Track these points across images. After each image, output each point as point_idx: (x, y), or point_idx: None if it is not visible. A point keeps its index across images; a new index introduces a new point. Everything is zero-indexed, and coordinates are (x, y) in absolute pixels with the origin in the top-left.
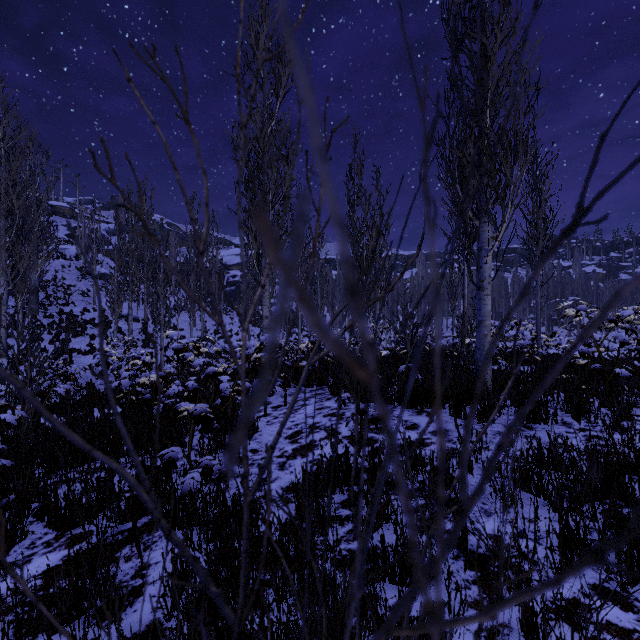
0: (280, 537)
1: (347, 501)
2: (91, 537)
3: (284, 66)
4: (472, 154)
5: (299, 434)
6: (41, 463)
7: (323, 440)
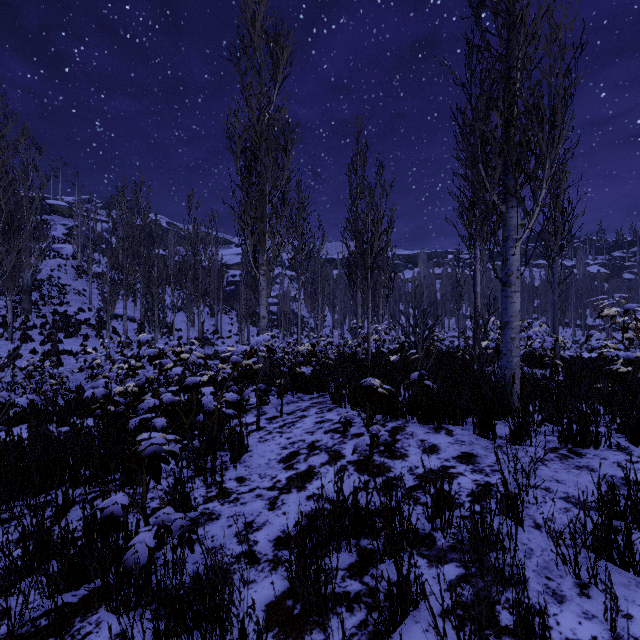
0: (263, 632)
1: (356, 565)
2: None
3: (282, 50)
4: (499, 126)
5: (295, 456)
6: None
7: (324, 466)
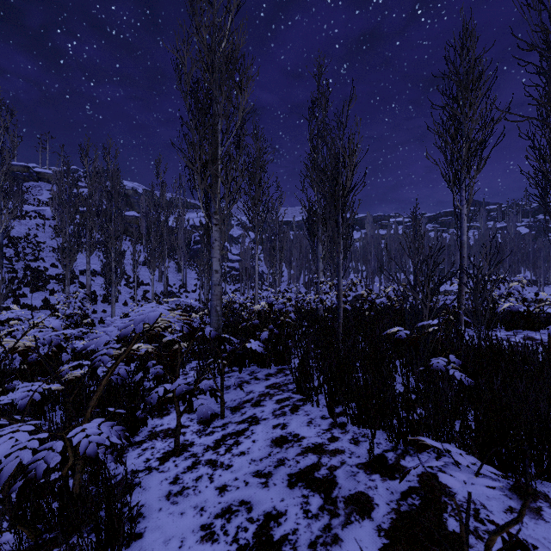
0: None
1: None
2: None
3: None
4: None
5: None
6: None
7: None
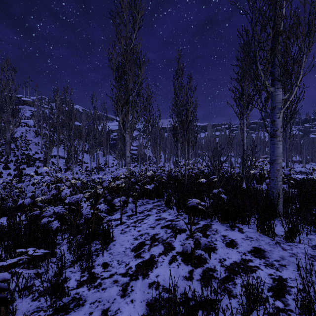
0: None
1: None
2: None
3: (138, 13)
4: (271, 36)
5: (142, 246)
6: None
7: (161, 256)
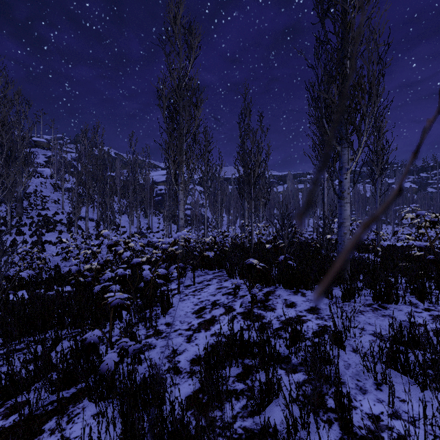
0: (184, 411)
1: (241, 374)
2: (23, 410)
3: (194, 39)
4: (336, 95)
5: (203, 310)
6: (2, 333)
7: (222, 316)
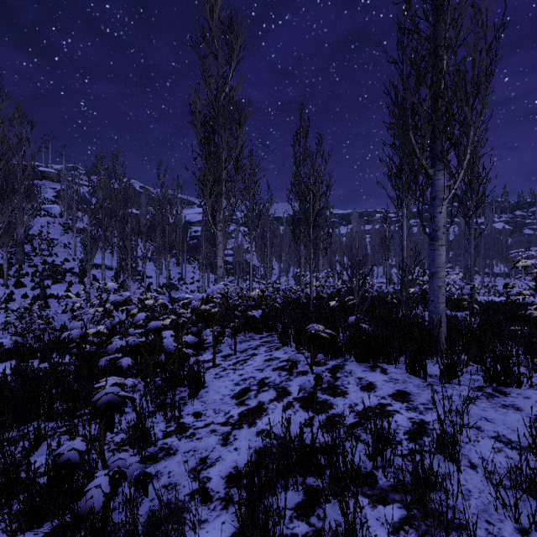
0: None
1: (303, 505)
2: None
3: (236, 38)
4: (428, 98)
5: (247, 393)
6: None
7: (272, 402)
